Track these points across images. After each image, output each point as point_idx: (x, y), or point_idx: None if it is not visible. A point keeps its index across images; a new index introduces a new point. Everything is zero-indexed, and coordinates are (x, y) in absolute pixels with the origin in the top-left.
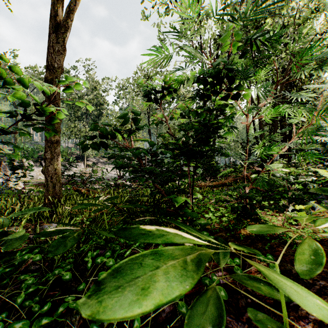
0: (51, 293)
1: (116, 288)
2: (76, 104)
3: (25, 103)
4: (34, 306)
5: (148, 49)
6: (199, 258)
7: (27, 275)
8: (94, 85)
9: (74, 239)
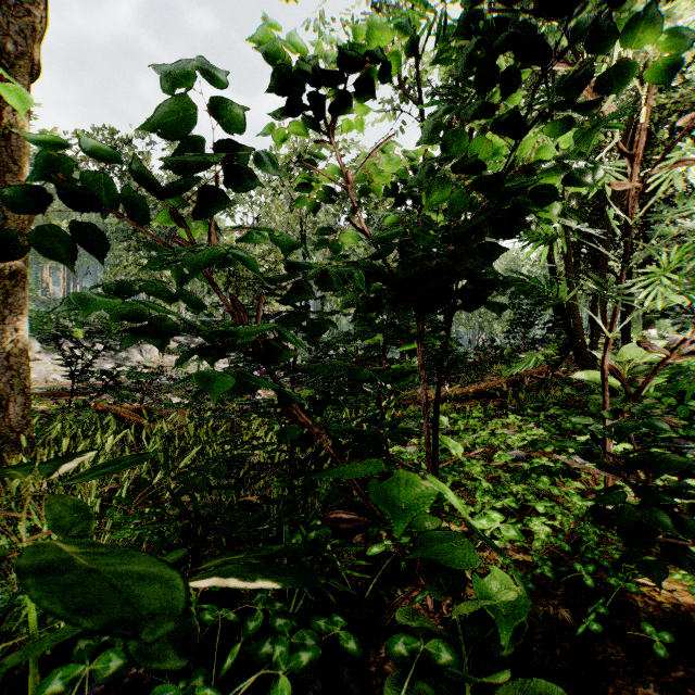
0: None
1: None
2: None
3: None
4: None
5: None
6: None
7: None
8: None
9: None
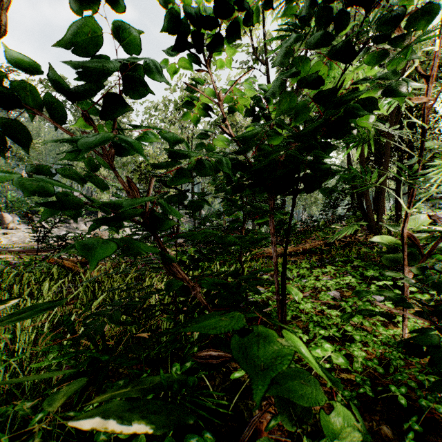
0: None
1: None
2: None
3: None
4: None
5: None
6: None
7: None
8: None
9: None
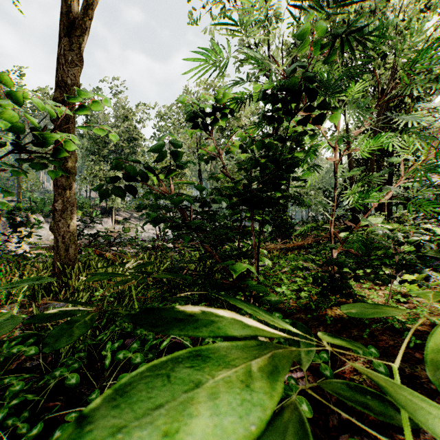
0: (50, 405)
1: (112, 434)
2: (93, 130)
3: (16, 126)
4: (20, 426)
5: (195, 51)
6: (272, 365)
7: (14, 378)
8: (125, 114)
9: (85, 323)
